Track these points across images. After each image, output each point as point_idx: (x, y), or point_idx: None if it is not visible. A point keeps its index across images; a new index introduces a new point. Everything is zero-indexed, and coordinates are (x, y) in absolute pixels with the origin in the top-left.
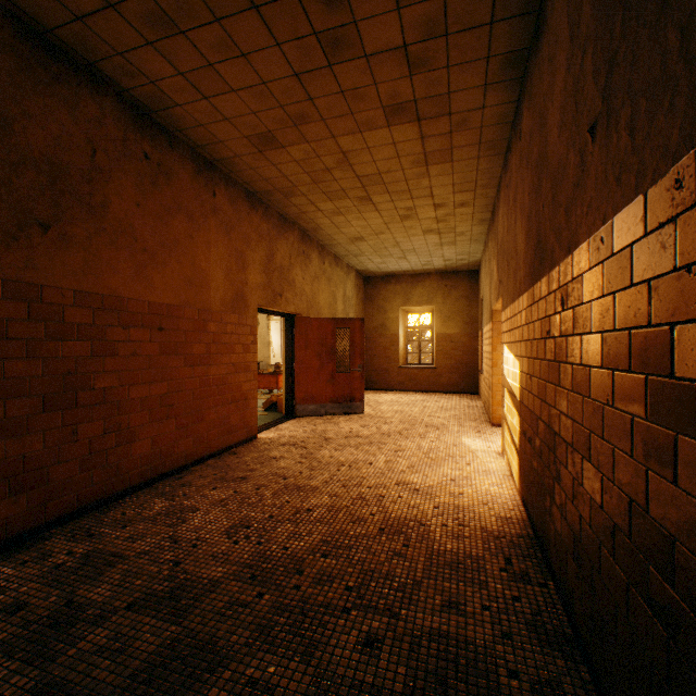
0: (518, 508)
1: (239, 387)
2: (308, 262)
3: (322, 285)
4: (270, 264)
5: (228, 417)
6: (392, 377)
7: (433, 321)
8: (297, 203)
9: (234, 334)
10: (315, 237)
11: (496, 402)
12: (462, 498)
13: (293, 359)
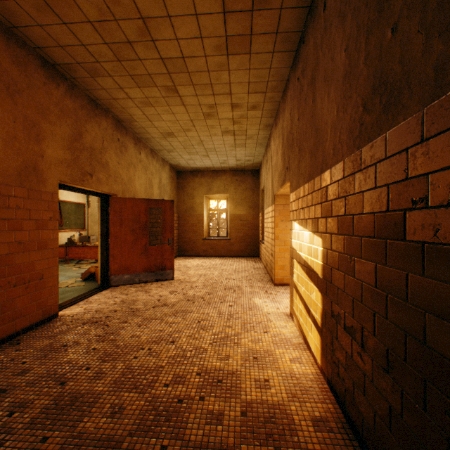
0: (328, 397)
1: (30, 267)
2: (123, 149)
3: (138, 171)
4: (77, 143)
5: (12, 301)
6: (198, 247)
7: (228, 205)
8: (105, 86)
9: (21, 209)
10: (131, 129)
11: (278, 267)
12: (269, 389)
13: (108, 234)
